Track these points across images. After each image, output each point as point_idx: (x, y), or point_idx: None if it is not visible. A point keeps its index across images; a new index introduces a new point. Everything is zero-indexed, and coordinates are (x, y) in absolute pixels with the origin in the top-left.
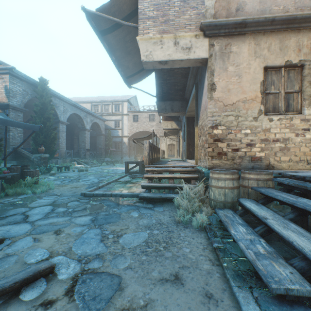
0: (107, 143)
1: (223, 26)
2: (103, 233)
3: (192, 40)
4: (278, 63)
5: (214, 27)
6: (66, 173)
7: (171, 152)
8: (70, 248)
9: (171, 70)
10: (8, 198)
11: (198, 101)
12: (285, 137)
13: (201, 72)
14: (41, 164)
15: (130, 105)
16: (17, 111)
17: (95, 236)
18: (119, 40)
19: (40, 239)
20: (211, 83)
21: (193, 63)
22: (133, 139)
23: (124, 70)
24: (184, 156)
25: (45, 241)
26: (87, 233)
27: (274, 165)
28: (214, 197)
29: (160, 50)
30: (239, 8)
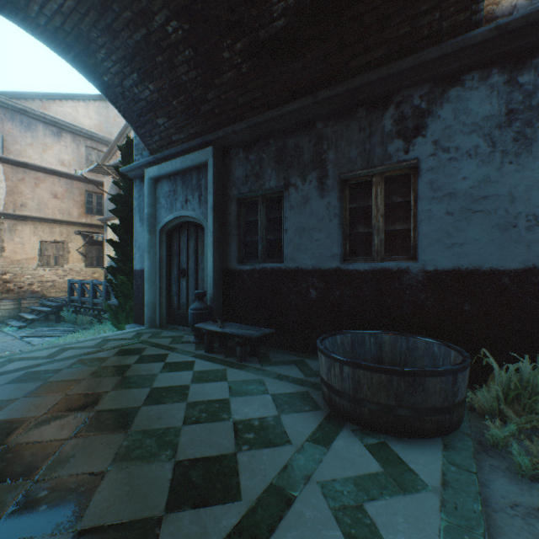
0: None
1: (11, 215)
2: None
3: None
4: (50, 240)
5: (4, 214)
6: None
7: None
8: None
9: None
10: None
11: None
12: (54, 279)
13: None
14: None
15: None
16: None
17: None
18: None
19: None
20: (2, 247)
21: None
22: None
23: None
24: None
25: None
26: None
27: (48, 295)
28: (3, 315)
29: None
30: (24, 205)
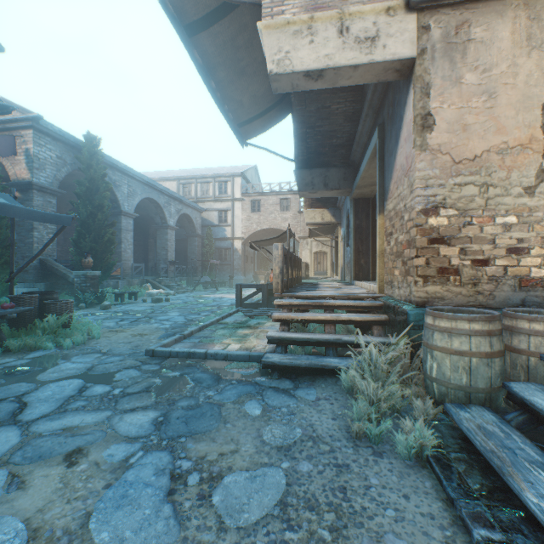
0: (206, 250)
1: None
2: (175, 466)
3: (378, 20)
4: None
5: None
6: (130, 305)
7: (320, 266)
8: (86, 518)
9: (325, 106)
10: (6, 359)
11: (384, 162)
12: None
13: (395, 97)
14: (86, 289)
15: (246, 182)
16: (46, 193)
17: (156, 479)
18: (224, 45)
19: (26, 479)
20: (422, 114)
21: (379, 74)
22: (251, 242)
23: (234, 109)
24: (349, 274)
25: (34, 488)
26: (138, 466)
27: None
28: (440, 375)
29: (308, 47)
30: None
